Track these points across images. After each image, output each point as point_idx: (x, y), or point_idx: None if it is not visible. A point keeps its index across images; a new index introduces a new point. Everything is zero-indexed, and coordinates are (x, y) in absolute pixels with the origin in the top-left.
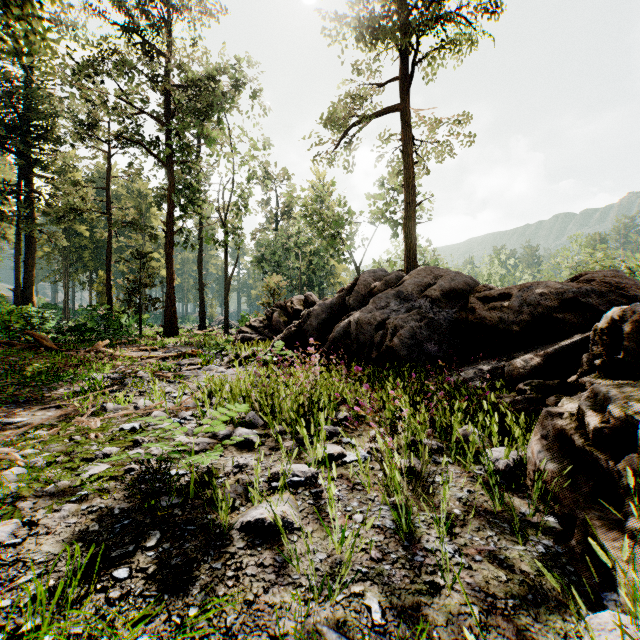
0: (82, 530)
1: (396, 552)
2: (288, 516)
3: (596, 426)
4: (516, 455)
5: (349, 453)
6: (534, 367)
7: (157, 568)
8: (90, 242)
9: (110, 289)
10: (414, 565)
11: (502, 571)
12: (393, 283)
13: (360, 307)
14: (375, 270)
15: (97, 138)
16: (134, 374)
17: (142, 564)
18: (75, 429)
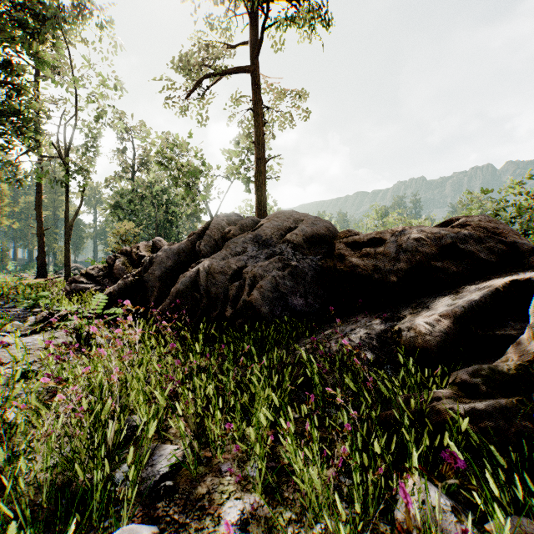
0: None
1: None
2: None
3: None
4: None
5: None
6: (443, 332)
7: None
8: None
9: None
10: None
11: None
12: (249, 227)
13: (212, 253)
14: (229, 214)
15: None
16: None
17: None
18: None
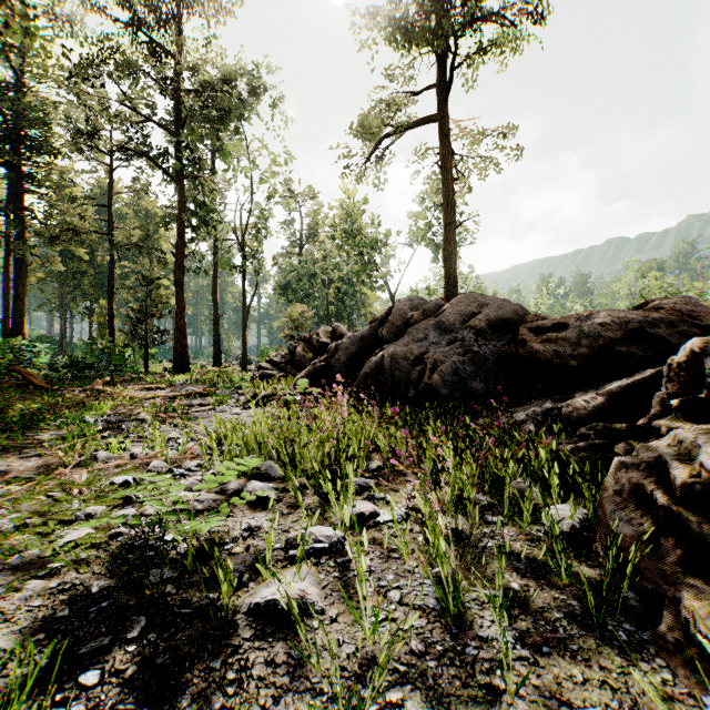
0: (47, 616)
1: (442, 642)
2: (307, 595)
3: (684, 481)
4: (582, 514)
5: (383, 511)
6: (596, 408)
7: (137, 669)
8: (90, 267)
9: (112, 320)
10: (466, 660)
11: (577, 667)
12: (432, 312)
13: (395, 340)
14: (412, 298)
15: (97, 149)
16: (134, 416)
17: (118, 663)
18: (55, 483)
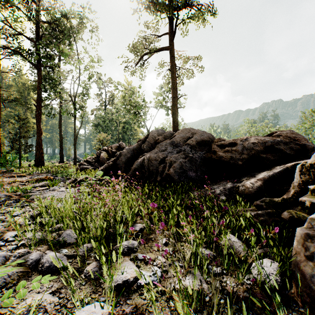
0: None
1: None
2: None
3: None
4: (277, 267)
5: (143, 273)
6: (258, 187)
7: None
8: None
9: None
10: None
11: None
12: (168, 137)
13: (150, 150)
14: (158, 130)
15: None
16: None
17: None
18: None
